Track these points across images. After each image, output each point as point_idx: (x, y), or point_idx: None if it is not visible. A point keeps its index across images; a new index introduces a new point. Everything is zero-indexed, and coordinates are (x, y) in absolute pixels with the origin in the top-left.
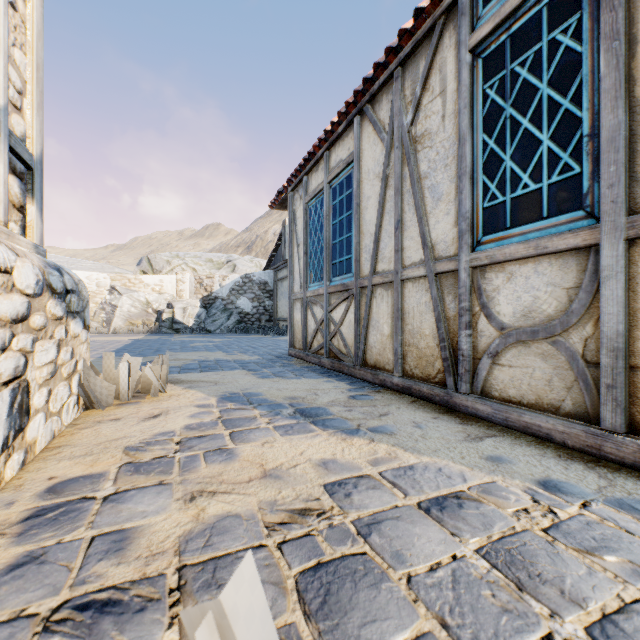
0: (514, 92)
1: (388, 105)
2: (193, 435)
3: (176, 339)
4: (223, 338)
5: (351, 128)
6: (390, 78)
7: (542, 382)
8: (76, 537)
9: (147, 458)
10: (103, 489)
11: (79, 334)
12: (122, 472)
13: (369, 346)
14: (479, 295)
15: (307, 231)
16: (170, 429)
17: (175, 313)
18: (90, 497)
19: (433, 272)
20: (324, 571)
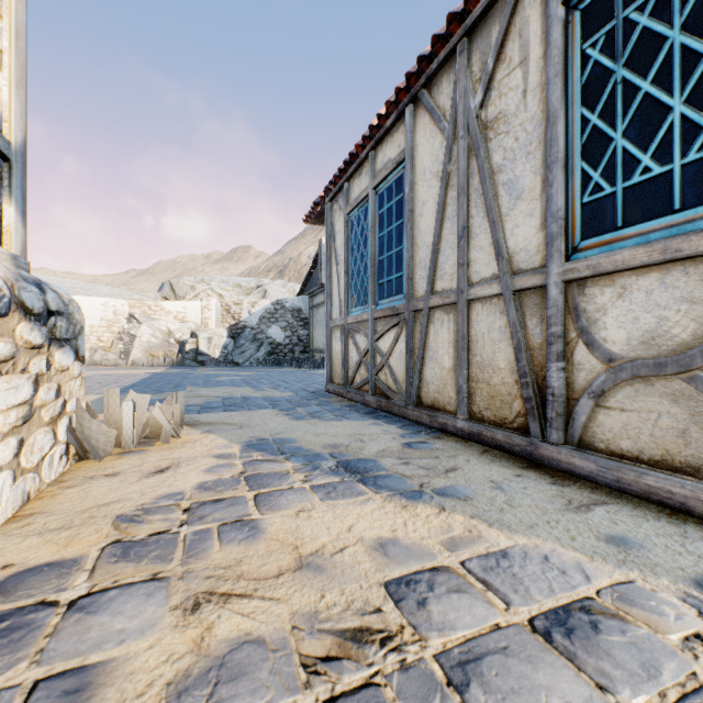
0: (628, 47)
1: (449, 87)
2: (207, 498)
3: (200, 372)
4: (252, 371)
5: (402, 120)
6: (452, 53)
7: (672, 432)
8: (9, 682)
9: (142, 534)
10: (72, 587)
11: (69, 367)
12: (104, 557)
13: (425, 382)
14: (576, 317)
15: (348, 247)
16: (178, 489)
17: (199, 344)
18: (50, 602)
19: (511, 289)
20: None
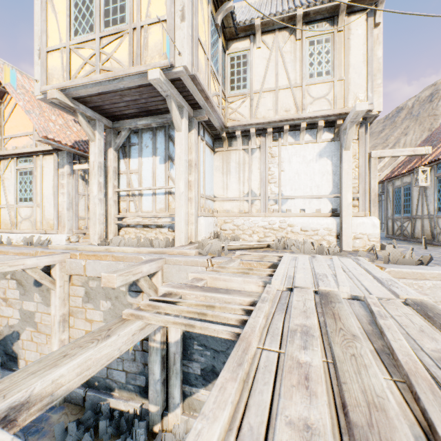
0: None
1: None
2: None
3: None
4: None
5: (409, 175)
6: None
7: None
8: None
9: None
10: None
11: None
12: None
13: (415, 233)
14: (437, 223)
15: (393, 197)
16: None
17: None
18: None
19: (429, 217)
20: (399, 247)
